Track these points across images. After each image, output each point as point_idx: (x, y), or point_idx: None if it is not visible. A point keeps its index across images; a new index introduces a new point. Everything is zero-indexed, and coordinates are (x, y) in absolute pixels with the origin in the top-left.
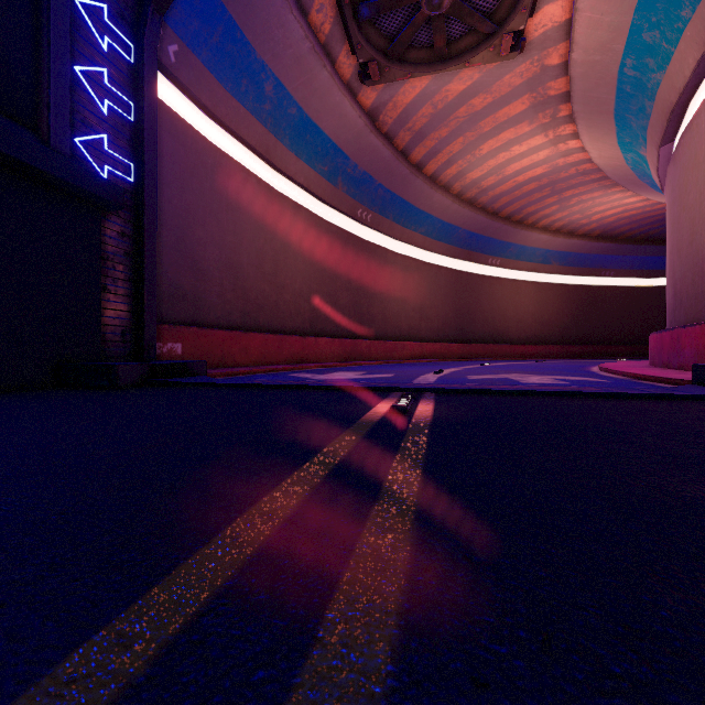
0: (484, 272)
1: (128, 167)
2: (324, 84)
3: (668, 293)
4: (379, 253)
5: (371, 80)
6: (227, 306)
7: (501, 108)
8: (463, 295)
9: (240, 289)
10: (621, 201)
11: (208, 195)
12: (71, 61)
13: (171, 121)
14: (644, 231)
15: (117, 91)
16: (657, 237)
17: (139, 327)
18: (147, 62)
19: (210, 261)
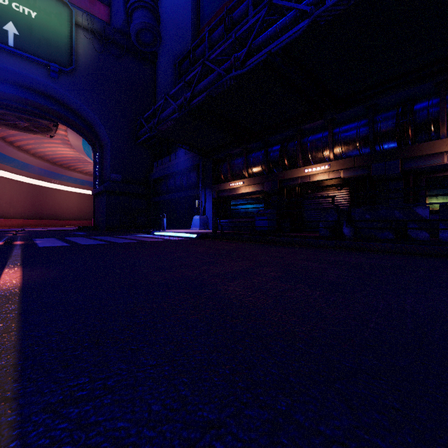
0: (50, 186)
1: None
2: None
3: None
4: None
5: None
6: None
7: (51, 139)
8: (37, 196)
9: None
10: None
11: None
12: None
13: None
14: None
15: None
16: None
17: None
18: None
19: None
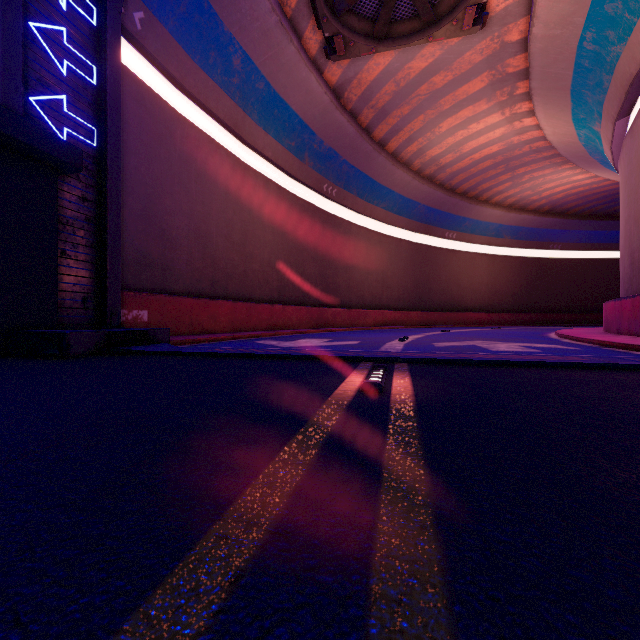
0: (441, 245)
1: (90, 131)
2: (291, 59)
3: (622, 262)
4: (344, 226)
5: (337, 55)
6: (196, 275)
7: (461, 86)
8: (422, 266)
9: (209, 258)
10: (570, 178)
11: (177, 165)
12: (23, 14)
13: (138, 89)
14: (590, 207)
15: (77, 53)
16: (601, 212)
17: (101, 294)
18: (109, 25)
19: (179, 230)
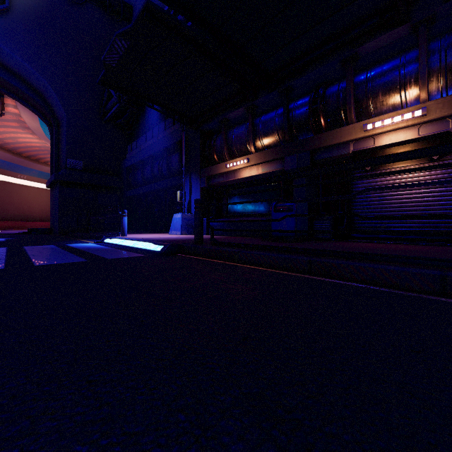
0: (15, 181)
1: None
2: None
3: None
4: None
5: None
6: None
7: (5, 121)
8: None
9: None
10: None
11: None
12: None
13: None
14: None
15: None
16: None
17: None
18: None
19: None
